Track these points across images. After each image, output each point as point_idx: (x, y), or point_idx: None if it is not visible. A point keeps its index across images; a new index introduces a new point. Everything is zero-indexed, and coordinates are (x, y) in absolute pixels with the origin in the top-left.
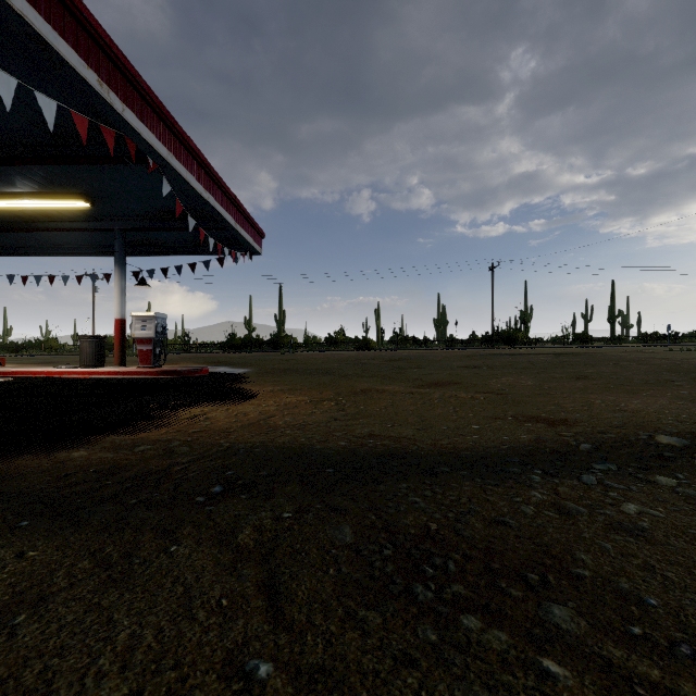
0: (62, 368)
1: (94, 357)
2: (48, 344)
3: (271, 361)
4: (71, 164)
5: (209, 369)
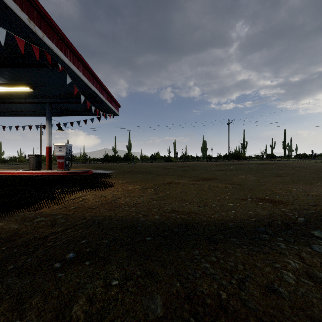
0: (20, 170)
1: (35, 165)
2: (19, 159)
3: (123, 167)
4: (20, 67)
5: (93, 171)
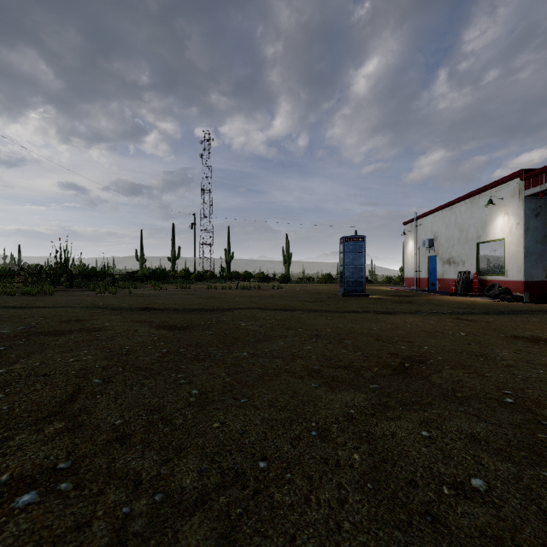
0: None
1: None
2: None
3: None
4: None
5: None
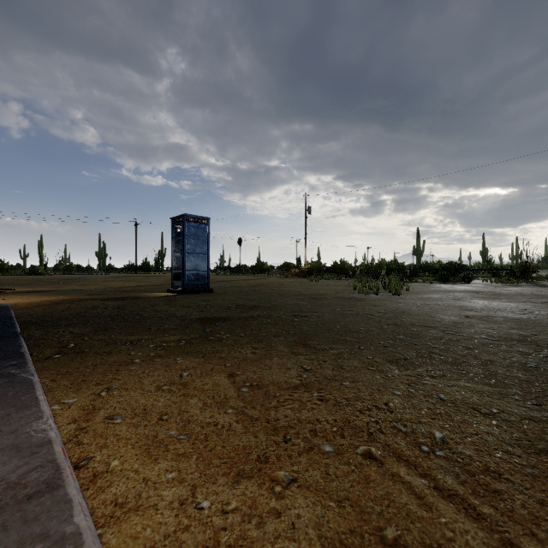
0: None
1: None
2: None
3: None
4: None
5: None
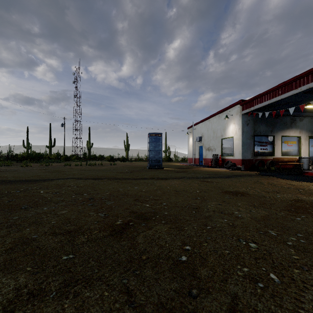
0: None
1: None
2: None
3: None
4: None
5: None
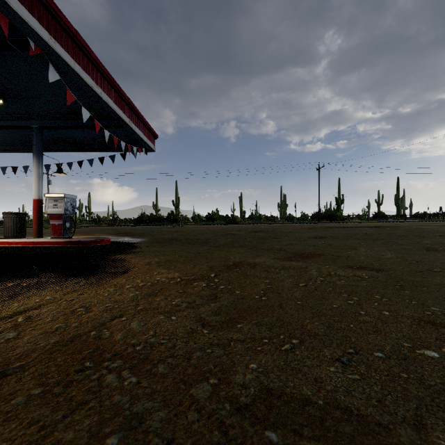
0: None
1: (15, 230)
2: None
3: (163, 232)
4: None
5: (114, 238)
